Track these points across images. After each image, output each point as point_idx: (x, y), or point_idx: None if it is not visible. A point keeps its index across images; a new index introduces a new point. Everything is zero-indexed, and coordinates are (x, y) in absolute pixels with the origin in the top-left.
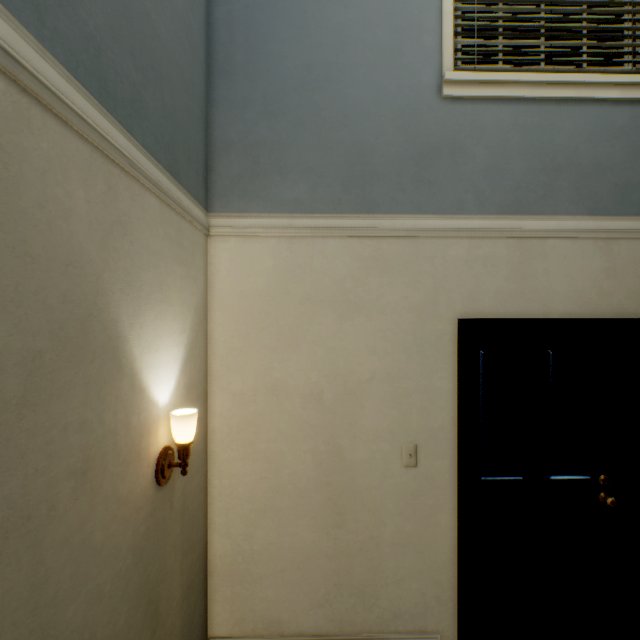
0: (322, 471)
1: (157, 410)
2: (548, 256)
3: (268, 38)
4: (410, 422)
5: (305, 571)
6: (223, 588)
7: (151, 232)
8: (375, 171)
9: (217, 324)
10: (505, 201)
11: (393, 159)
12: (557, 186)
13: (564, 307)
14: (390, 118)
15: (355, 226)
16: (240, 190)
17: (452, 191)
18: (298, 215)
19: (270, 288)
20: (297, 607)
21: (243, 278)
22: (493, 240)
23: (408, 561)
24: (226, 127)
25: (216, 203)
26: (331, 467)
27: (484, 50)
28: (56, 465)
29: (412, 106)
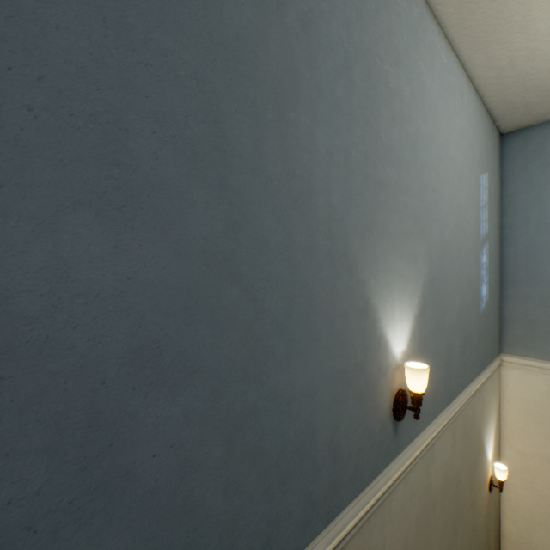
0: None
1: (488, 462)
2: None
3: (542, 262)
4: None
5: None
6: (509, 548)
7: (487, 395)
8: None
9: (505, 411)
10: None
11: None
12: None
13: None
14: None
15: None
16: (521, 344)
17: None
18: None
19: (543, 401)
20: None
21: (523, 391)
22: None
23: None
24: (511, 310)
25: (505, 348)
26: None
27: None
28: (476, 487)
29: None
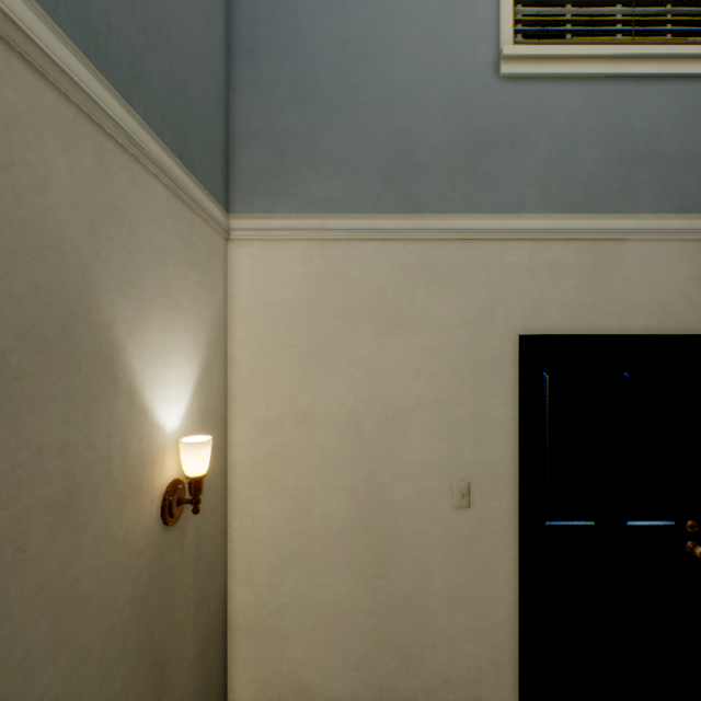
0: (359, 512)
1: (164, 436)
2: (626, 262)
3: (297, 11)
4: (462, 456)
5: (339, 628)
6: (245, 646)
7: (156, 225)
8: (421, 163)
9: (238, 342)
10: (574, 197)
11: (442, 149)
12: (637, 179)
13: (645, 322)
14: (439, 101)
15: (398, 228)
16: (265, 187)
17: (512, 186)
18: (331, 215)
19: (299, 300)
20: (330, 670)
21: (268, 289)
22: (560, 243)
23: (460, 618)
24: (248, 115)
25: (237, 202)
26: (370, 508)
27: (549, 20)
28: (26, 495)
29: (464, 87)
